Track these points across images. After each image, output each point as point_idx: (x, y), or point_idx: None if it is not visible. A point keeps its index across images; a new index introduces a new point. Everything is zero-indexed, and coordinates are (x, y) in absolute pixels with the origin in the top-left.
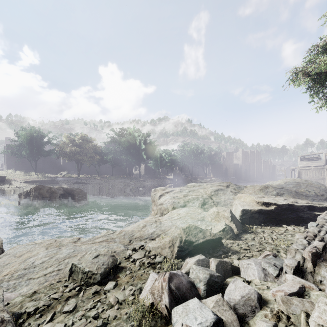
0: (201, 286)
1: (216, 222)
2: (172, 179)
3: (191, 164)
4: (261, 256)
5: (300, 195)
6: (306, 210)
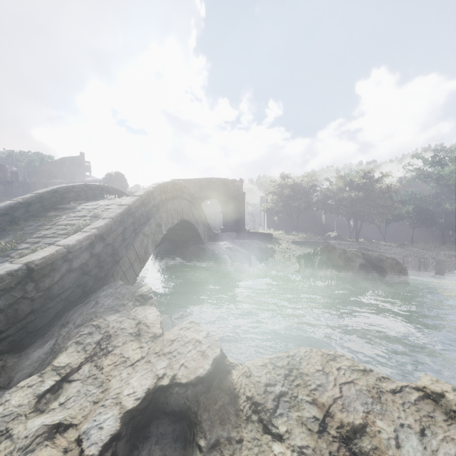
0: None
1: None
2: None
3: None
4: None
5: None
6: None
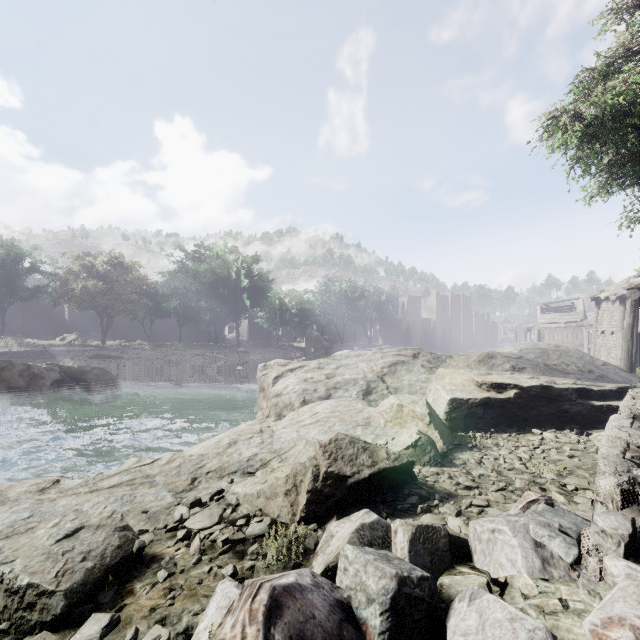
0: (371, 619)
1: (396, 428)
2: (304, 349)
3: (341, 319)
4: (518, 505)
5: (554, 372)
6: (575, 398)
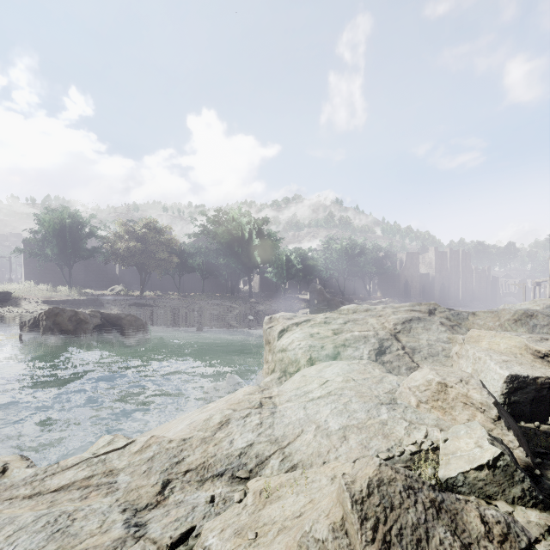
0: None
1: (436, 413)
2: (308, 300)
3: (342, 273)
4: None
5: None
6: None
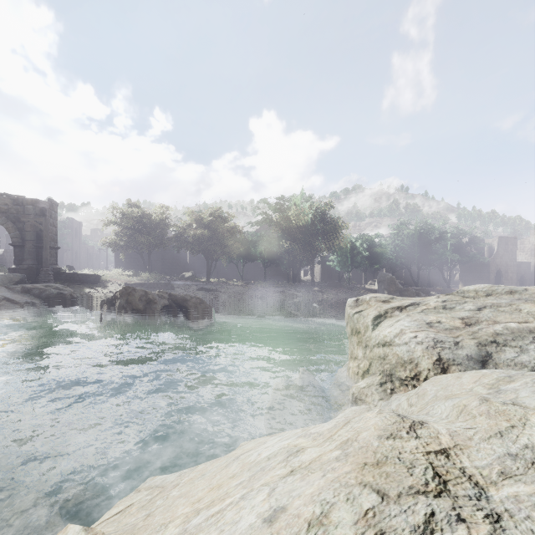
0: None
1: None
2: (376, 291)
3: (416, 262)
4: None
5: None
6: None
